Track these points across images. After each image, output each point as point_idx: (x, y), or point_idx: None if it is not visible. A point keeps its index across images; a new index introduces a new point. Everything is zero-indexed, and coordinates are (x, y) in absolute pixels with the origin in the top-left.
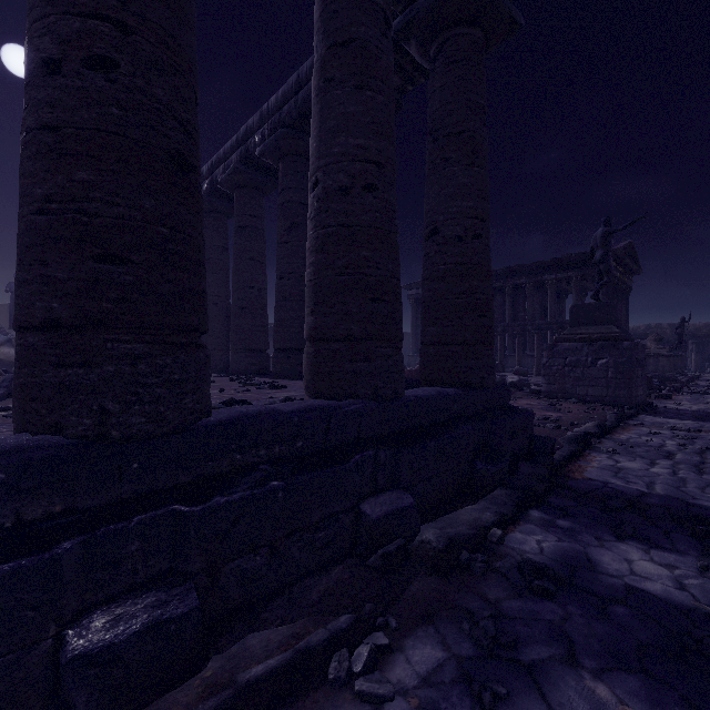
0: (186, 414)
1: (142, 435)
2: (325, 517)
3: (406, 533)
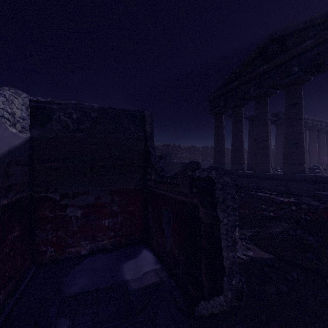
0: (293, 173)
1: (287, 174)
2: (308, 190)
3: (324, 198)
